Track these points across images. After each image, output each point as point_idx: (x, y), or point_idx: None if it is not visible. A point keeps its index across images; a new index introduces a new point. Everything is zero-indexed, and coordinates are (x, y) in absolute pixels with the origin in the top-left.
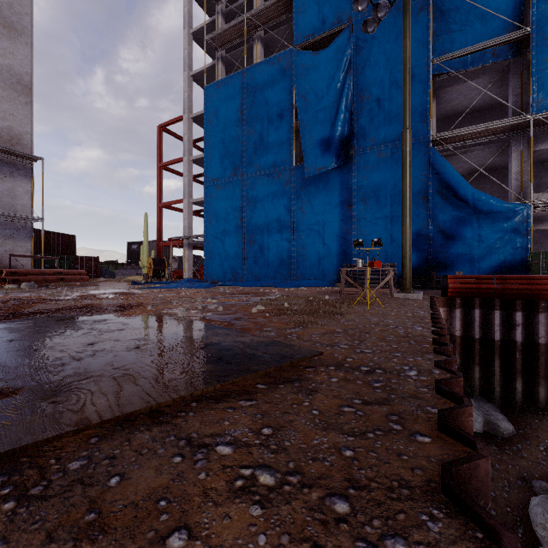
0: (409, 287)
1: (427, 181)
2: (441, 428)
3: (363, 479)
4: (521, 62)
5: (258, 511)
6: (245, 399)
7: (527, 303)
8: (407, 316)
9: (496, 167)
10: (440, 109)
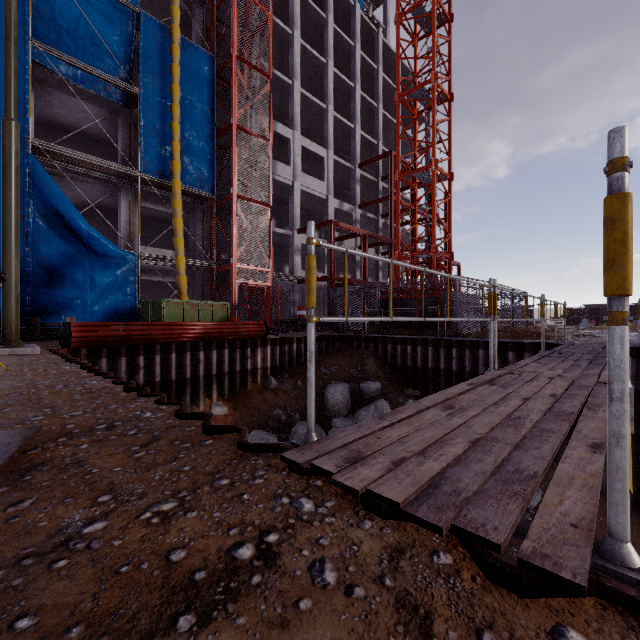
0: (17, 339)
1: (25, 196)
2: (211, 432)
3: (213, 470)
4: (130, 115)
5: (194, 513)
6: (8, 506)
7: (148, 347)
8: (54, 374)
9: (103, 207)
10: (37, 107)
